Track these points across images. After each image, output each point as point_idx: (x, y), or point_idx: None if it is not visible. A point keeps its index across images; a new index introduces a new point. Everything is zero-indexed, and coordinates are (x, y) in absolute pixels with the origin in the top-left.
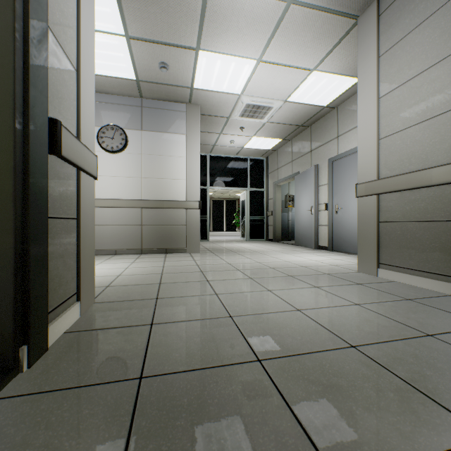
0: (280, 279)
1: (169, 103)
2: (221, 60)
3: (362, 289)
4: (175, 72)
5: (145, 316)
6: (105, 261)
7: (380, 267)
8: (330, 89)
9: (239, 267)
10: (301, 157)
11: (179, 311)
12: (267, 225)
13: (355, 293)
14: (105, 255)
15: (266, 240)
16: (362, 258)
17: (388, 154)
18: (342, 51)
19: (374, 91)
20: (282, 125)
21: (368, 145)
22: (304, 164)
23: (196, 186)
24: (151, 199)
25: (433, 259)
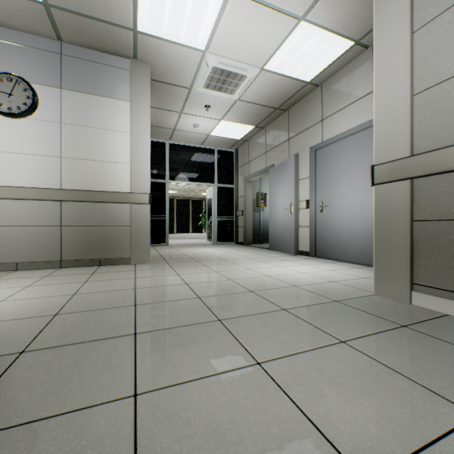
0: (270, 320)
1: (105, 55)
2: None
3: (424, 342)
4: None
5: None
6: None
7: (414, 289)
8: (318, 55)
9: (200, 291)
10: (276, 147)
11: None
12: (237, 227)
13: (426, 360)
14: None
15: (236, 243)
16: (383, 274)
17: (431, 116)
18: None
19: (405, 22)
20: (256, 105)
21: (393, 106)
22: (280, 155)
23: (145, 173)
24: (76, 188)
25: None
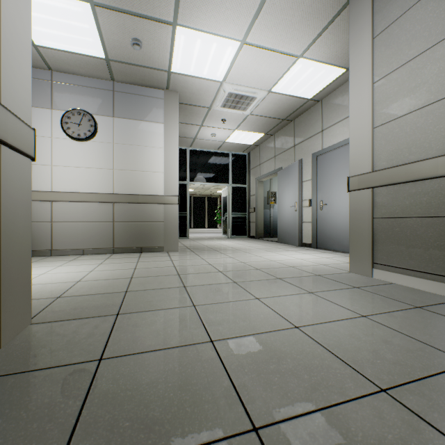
0: (268, 283)
1: (144, 89)
2: (201, 40)
3: (362, 294)
4: (150, 52)
5: (94, 345)
6: (67, 263)
7: (375, 267)
8: (316, 79)
9: (221, 268)
10: (284, 152)
11: (143, 335)
12: (249, 222)
13: (356, 300)
14: (70, 255)
15: (248, 237)
16: (355, 257)
17: (384, 144)
18: (331, 35)
19: (368, 75)
20: (266, 118)
21: (361, 134)
22: (287, 159)
23: (175, 179)
24: (124, 192)
25: (437, 259)
